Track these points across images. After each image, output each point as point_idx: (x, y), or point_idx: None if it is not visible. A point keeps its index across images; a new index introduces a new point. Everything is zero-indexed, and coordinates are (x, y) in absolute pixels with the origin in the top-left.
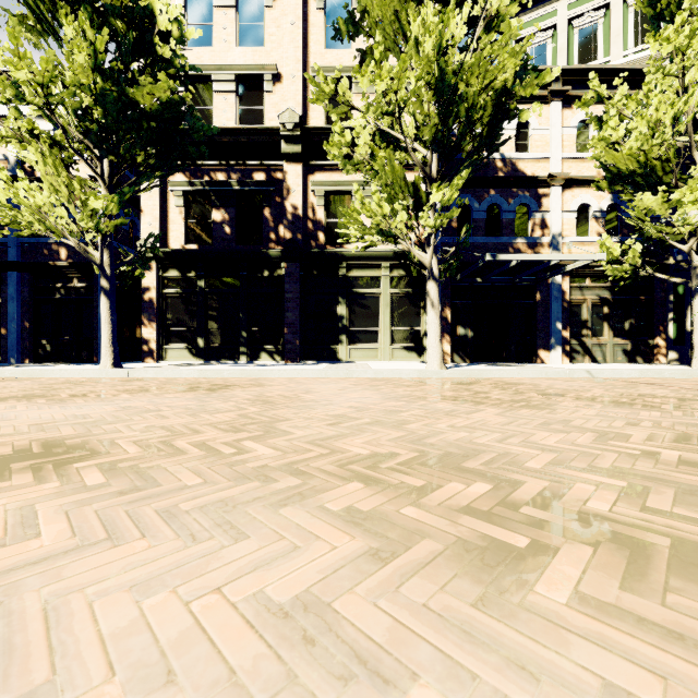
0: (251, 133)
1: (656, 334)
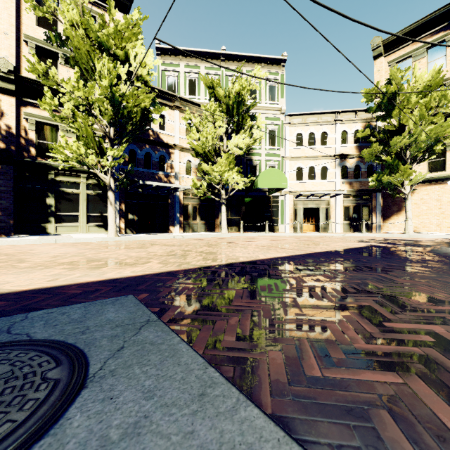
0: None
1: (216, 219)
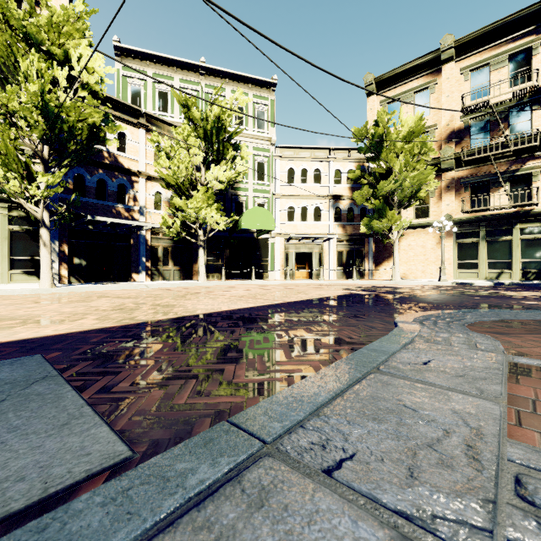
0: None
1: (194, 265)
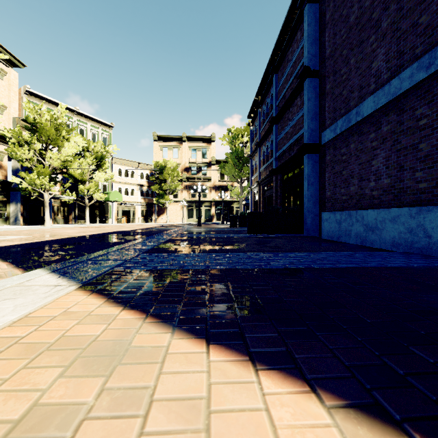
0: None
1: (70, 216)
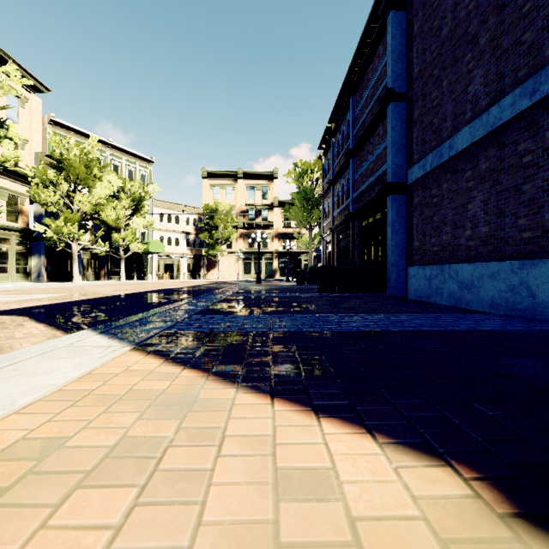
0: None
1: (102, 271)
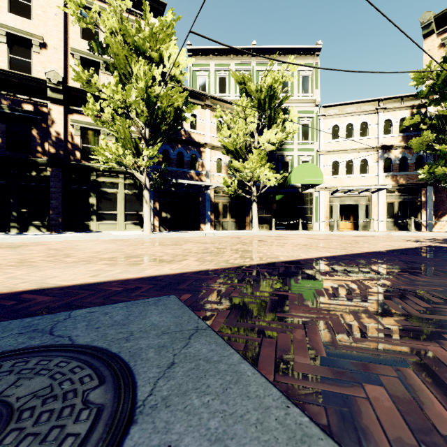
0: (21, 77)
1: (246, 217)
